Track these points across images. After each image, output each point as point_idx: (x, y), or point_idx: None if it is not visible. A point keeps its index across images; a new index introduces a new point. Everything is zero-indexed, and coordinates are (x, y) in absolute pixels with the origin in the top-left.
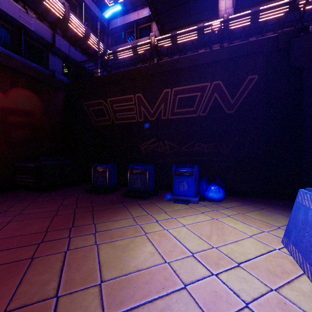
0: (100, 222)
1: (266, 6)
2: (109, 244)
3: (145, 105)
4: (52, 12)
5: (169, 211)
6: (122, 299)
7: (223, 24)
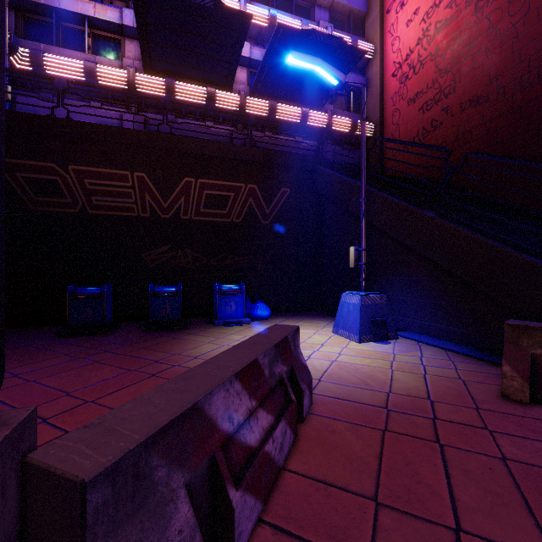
0: (180, 352)
1: (283, 104)
2: None
3: (152, 193)
4: None
5: (235, 333)
6: None
7: (239, 102)
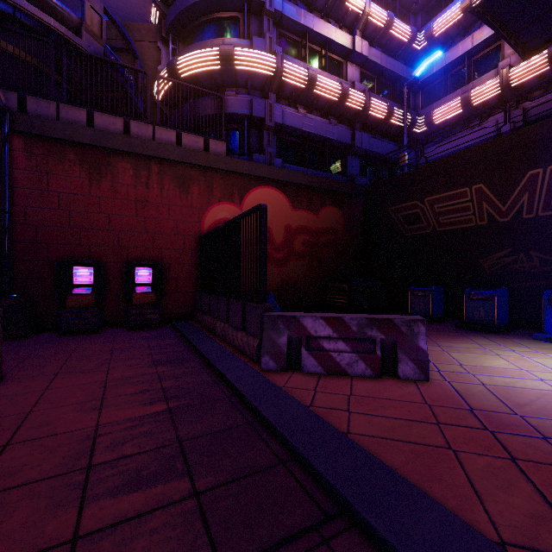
0: (439, 341)
1: None
2: (458, 353)
3: (489, 200)
4: (353, 108)
5: (533, 347)
6: (481, 372)
7: None
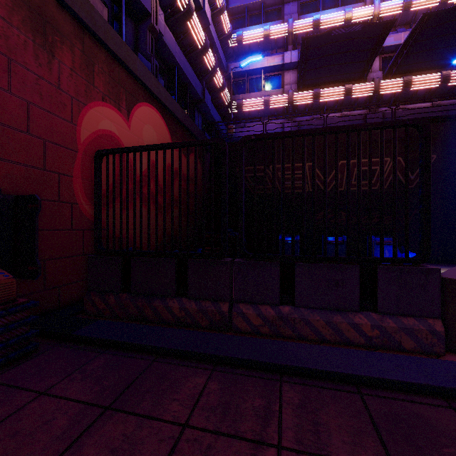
0: None
1: (418, 76)
2: None
3: (317, 175)
4: (205, 64)
5: None
6: None
7: (373, 88)
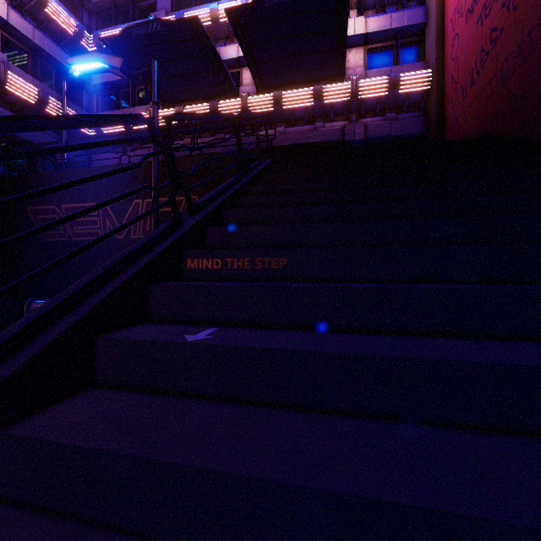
0: None
1: (290, 90)
2: None
3: (111, 218)
4: None
5: None
6: None
7: (241, 105)
